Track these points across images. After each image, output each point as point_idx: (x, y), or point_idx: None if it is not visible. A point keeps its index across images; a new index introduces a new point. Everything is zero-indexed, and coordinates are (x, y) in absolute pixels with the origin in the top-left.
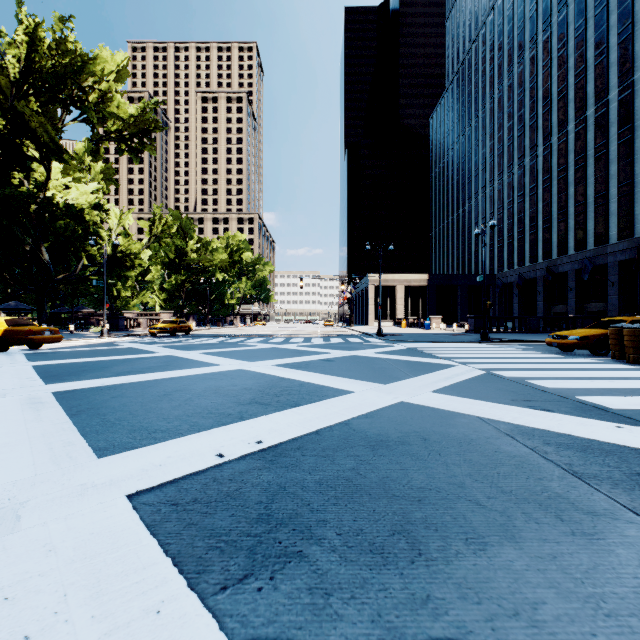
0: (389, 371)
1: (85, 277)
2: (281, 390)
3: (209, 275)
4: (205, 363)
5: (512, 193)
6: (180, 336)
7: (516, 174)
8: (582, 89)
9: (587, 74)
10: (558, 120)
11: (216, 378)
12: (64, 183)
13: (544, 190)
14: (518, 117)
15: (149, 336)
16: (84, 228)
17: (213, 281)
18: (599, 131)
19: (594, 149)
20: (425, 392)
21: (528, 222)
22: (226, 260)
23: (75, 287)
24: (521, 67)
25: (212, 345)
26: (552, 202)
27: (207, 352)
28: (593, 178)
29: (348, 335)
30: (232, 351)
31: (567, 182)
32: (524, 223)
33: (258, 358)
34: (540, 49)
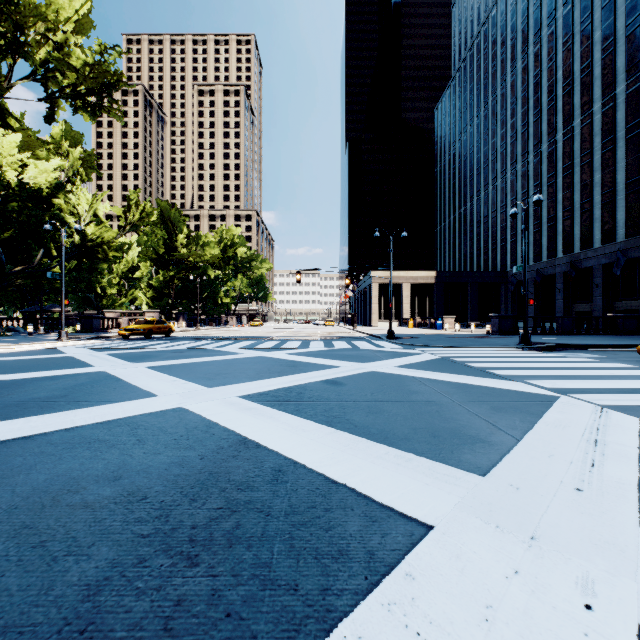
0: (450, 414)
1: (47, 270)
2: (218, 508)
3: (200, 271)
4: (133, 390)
5: (527, 183)
6: (156, 339)
7: (531, 163)
8: (610, 64)
9: (616, 47)
10: (581, 101)
11: (104, 441)
12: (22, 160)
13: (564, 178)
14: (534, 101)
15: (119, 339)
16: (60, 219)
17: (204, 277)
18: (631, 109)
19: (625, 130)
20: (635, 532)
21: (545, 214)
22: (219, 255)
23: (36, 282)
24: (537, 47)
25: (181, 352)
26: (574, 191)
27: (162, 365)
28: (624, 162)
29: (353, 337)
30: (198, 363)
31: (592, 168)
32: (541, 215)
33: (227, 378)
34: (560, 25)
